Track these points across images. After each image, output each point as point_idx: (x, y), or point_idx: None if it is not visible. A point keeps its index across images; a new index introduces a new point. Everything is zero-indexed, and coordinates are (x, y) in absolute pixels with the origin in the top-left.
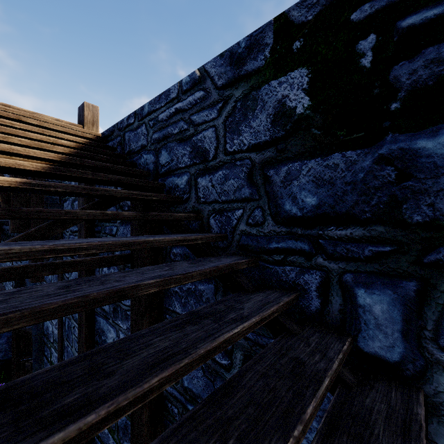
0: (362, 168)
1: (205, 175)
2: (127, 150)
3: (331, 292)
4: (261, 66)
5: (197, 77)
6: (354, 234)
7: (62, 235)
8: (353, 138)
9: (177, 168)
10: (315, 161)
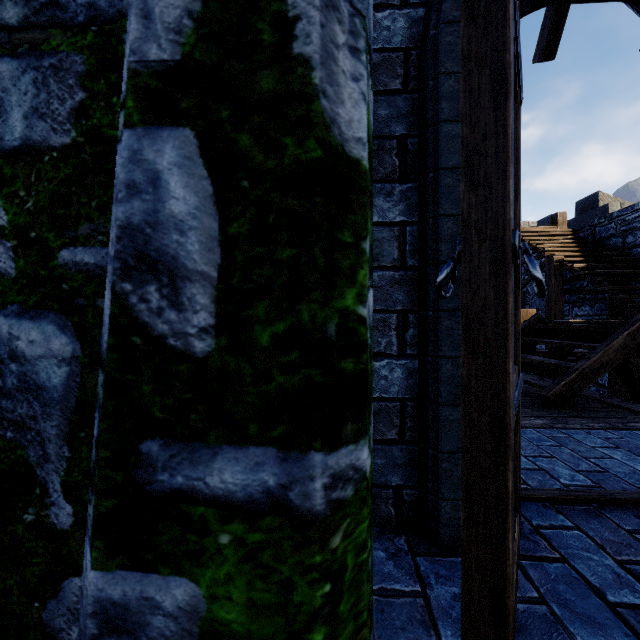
0: None
1: None
2: (598, 237)
3: None
4: None
5: None
6: None
7: (523, 298)
8: None
9: (639, 244)
10: None
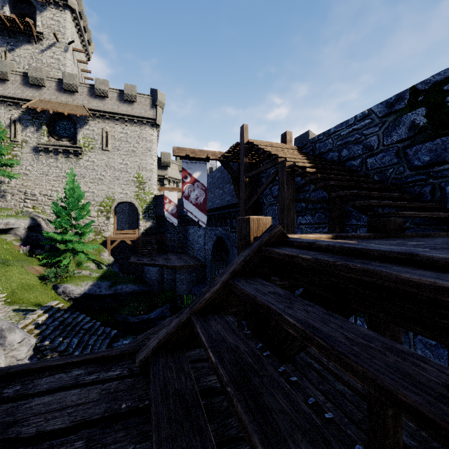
0: (448, 143)
1: (371, 157)
2: (318, 153)
3: (435, 191)
4: (403, 107)
5: (366, 113)
6: (445, 168)
7: (260, 208)
8: (444, 132)
9: (353, 157)
10: (428, 143)
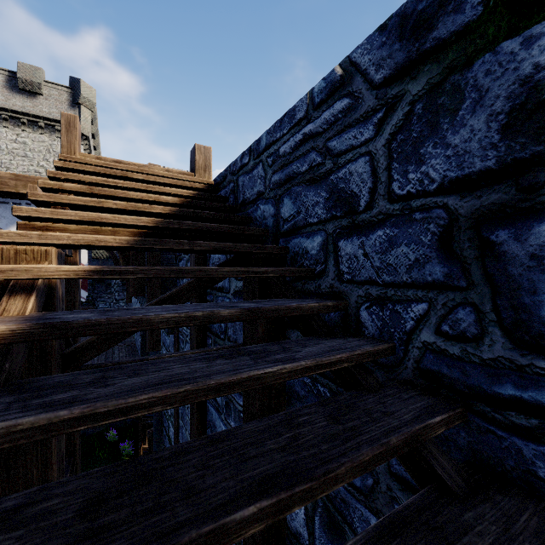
0: None
1: (350, 236)
2: (241, 200)
3: None
4: (474, 19)
5: (337, 77)
6: None
7: None
8: None
9: (305, 225)
10: None
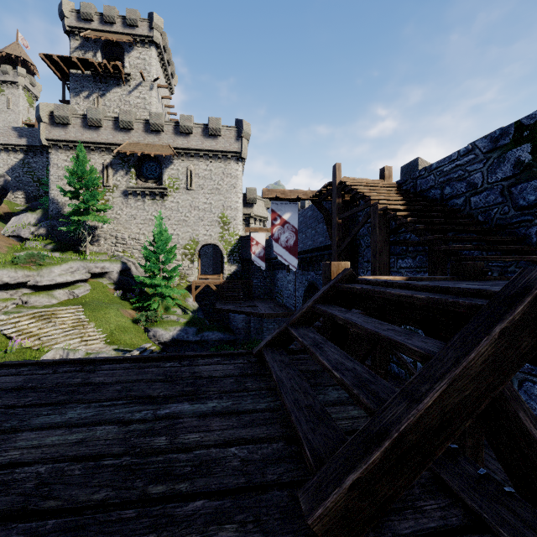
0: None
1: (475, 195)
2: (419, 190)
3: None
4: (507, 143)
5: (470, 148)
6: None
7: (357, 250)
8: None
9: (456, 195)
10: (533, 182)
